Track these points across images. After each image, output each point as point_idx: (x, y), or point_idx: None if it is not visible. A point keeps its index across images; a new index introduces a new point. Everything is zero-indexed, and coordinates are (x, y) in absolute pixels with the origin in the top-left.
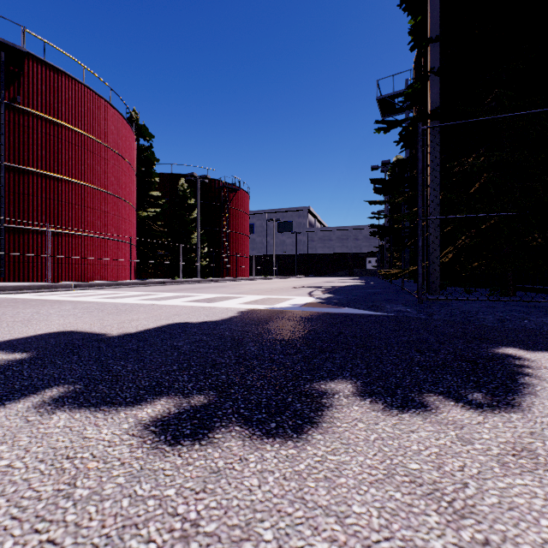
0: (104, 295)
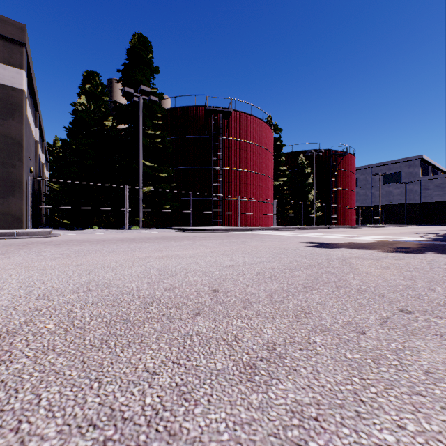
0: (284, 233)
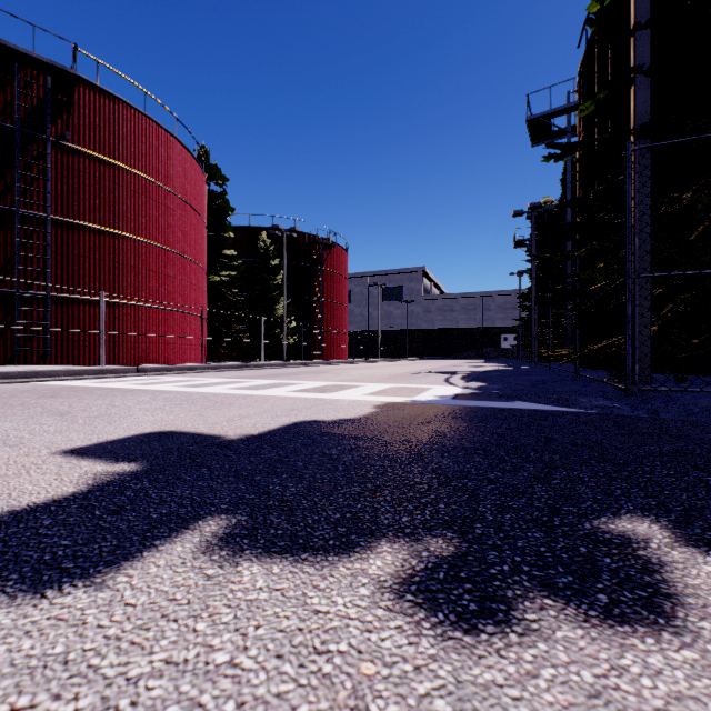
0: (180, 383)
